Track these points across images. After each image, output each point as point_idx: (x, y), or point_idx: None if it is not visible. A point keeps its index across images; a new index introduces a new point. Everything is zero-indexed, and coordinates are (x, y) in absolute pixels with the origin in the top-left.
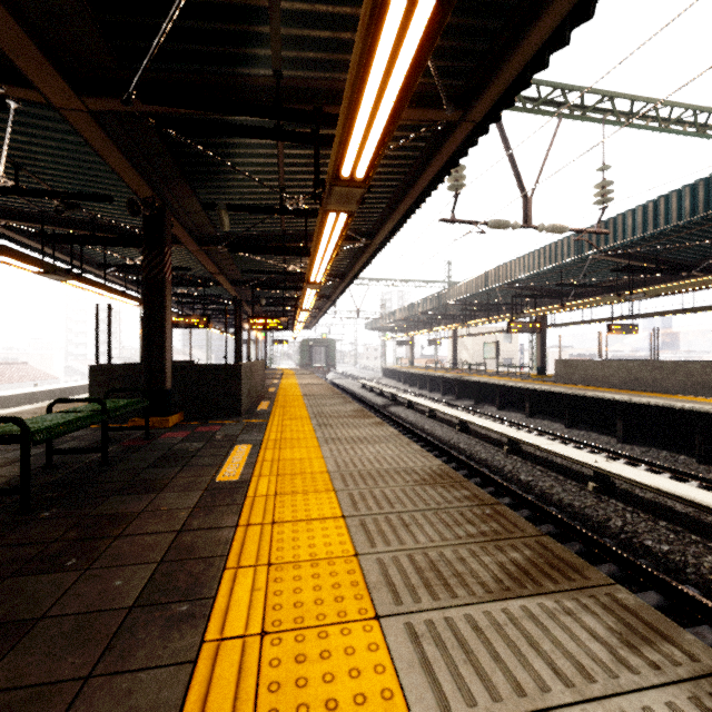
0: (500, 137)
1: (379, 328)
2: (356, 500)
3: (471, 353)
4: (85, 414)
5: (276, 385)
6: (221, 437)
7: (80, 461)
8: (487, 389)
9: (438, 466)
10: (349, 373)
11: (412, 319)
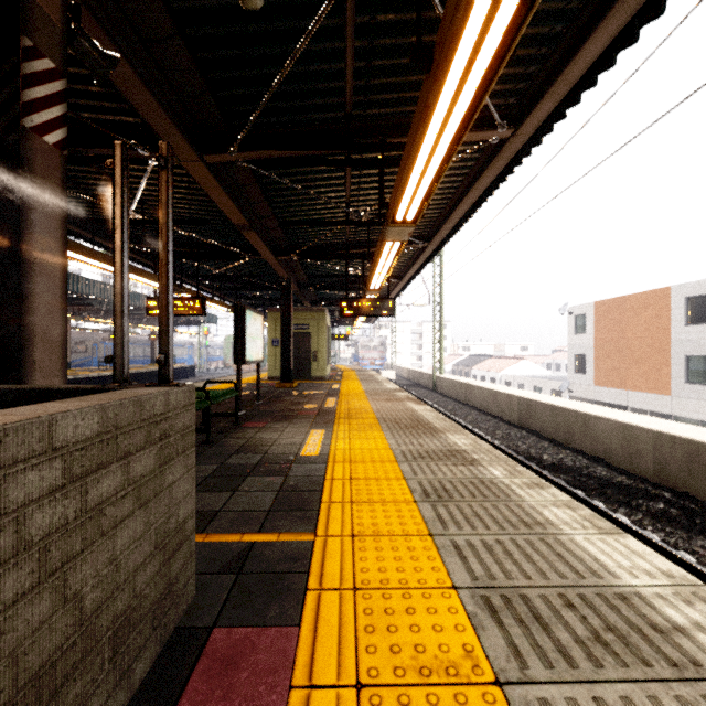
0: None
1: None
2: None
3: None
4: None
5: None
6: None
7: None
8: None
9: None
10: None
11: None
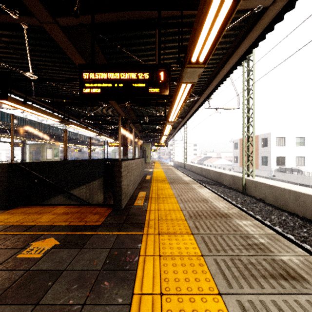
0: None
1: None
2: None
3: None
4: None
5: None
6: None
7: None
8: None
9: None
10: None
11: None
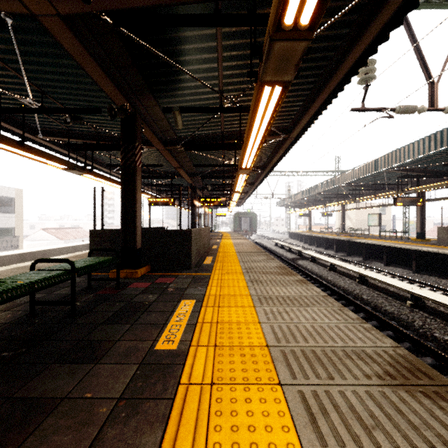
0: (406, 33)
1: (286, 205)
2: (313, 410)
3: (353, 221)
4: (54, 273)
5: (218, 243)
6: (172, 290)
7: (59, 309)
8: (374, 249)
9: (394, 349)
10: (265, 235)
11: (310, 198)
